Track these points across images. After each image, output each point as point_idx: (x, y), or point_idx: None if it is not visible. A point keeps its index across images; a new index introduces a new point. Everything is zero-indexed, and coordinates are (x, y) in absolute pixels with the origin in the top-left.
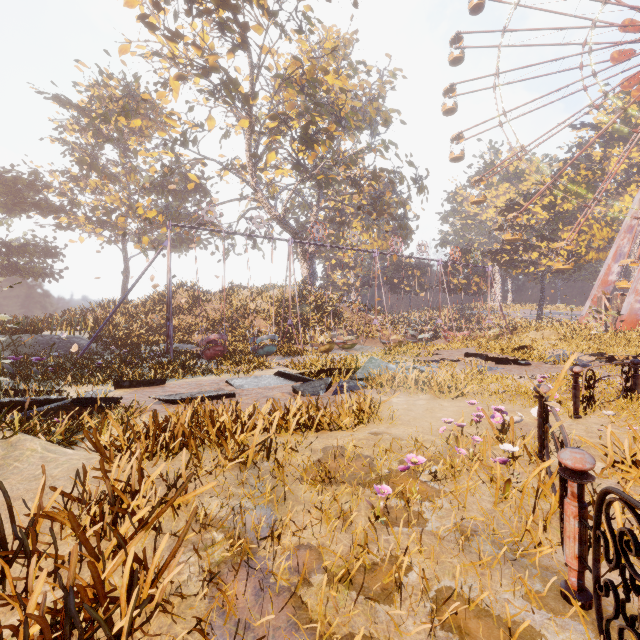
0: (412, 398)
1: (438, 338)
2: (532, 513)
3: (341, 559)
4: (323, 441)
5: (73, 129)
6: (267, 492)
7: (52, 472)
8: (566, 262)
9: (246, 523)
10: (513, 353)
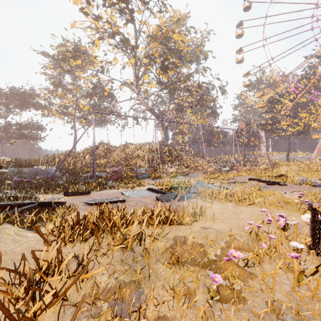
0: (223, 205)
1: (232, 170)
2: None
3: None
4: (173, 232)
5: (50, 67)
6: (137, 273)
7: (16, 249)
8: (302, 129)
9: (124, 294)
10: (275, 178)
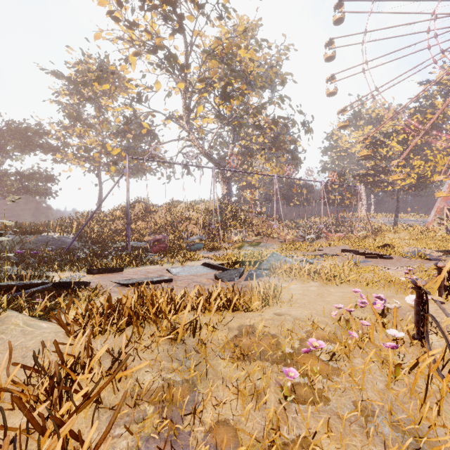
0: (305, 285)
1: (320, 238)
2: (424, 397)
3: (255, 437)
4: (238, 320)
5: (65, 93)
6: (191, 369)
7: (27, 343)
8: (416, 182)
9: (174, 396)
10: (378, 249)
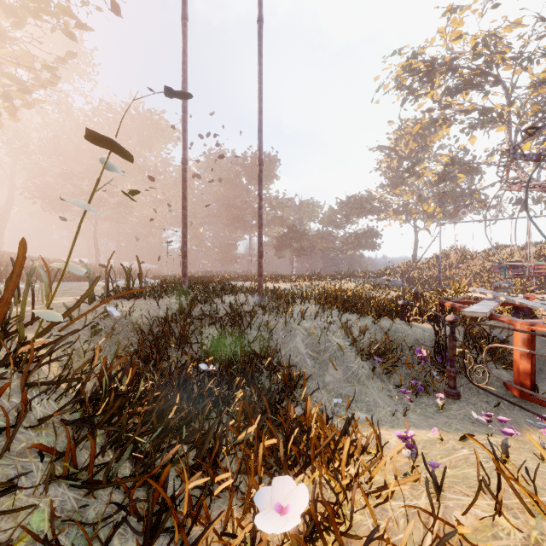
0: None
1: None
2: None
3: None
4: None
5: (386, 161)
6: None
7: None
8: None
9: None
10: None
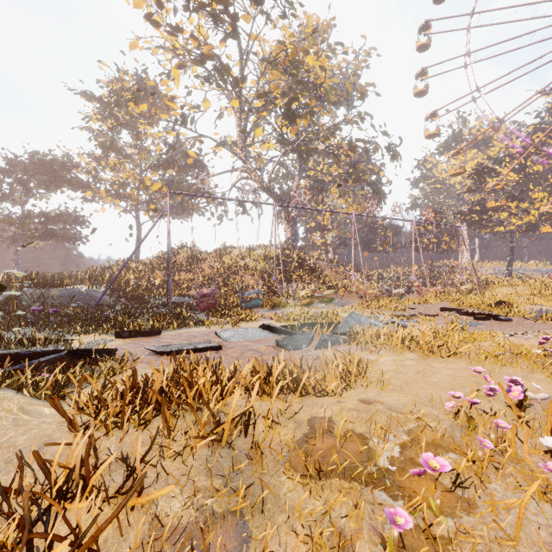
0: (399, 357)
1: (410, 293)
2: None
3: None
4: (308, 409)
5: (96, 118)
6: (239, 499)
7: (17, 439)
8: (536, 221)
9: (212, 541)
10: (490, 308)
